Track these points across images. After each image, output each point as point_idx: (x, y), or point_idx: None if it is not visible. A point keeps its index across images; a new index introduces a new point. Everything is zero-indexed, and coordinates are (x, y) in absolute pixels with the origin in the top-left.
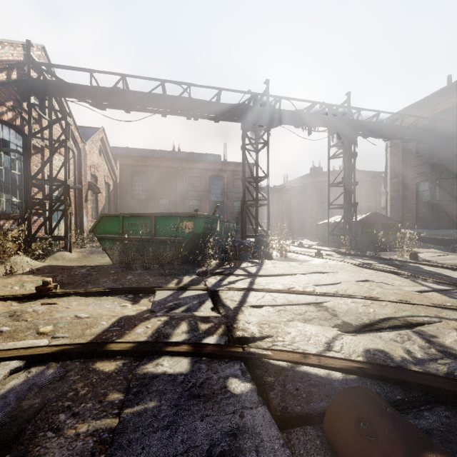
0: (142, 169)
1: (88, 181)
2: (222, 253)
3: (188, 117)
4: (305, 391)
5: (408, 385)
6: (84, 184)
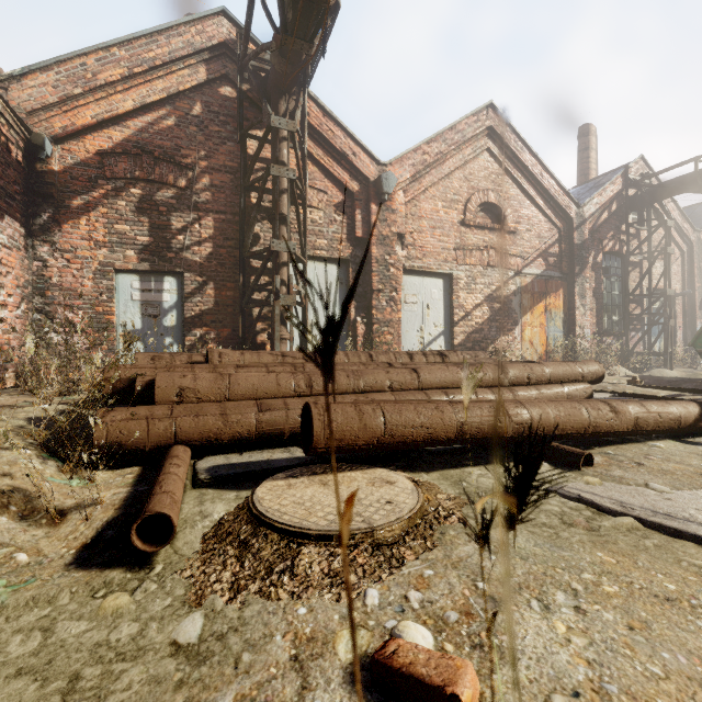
0: None
1: None
2: None
3: None
4: None
5: None
6: (698, 286)
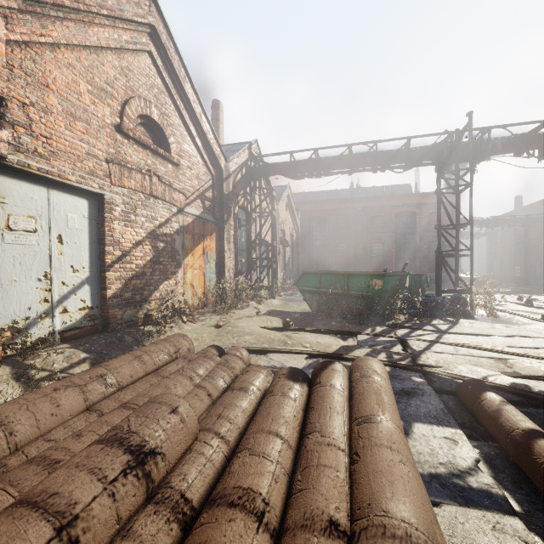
0: (319, 214)
1: (280, 237)
2: (411, 309)
3: (373, 171)
4: (454, 386)
5: (528, 398)
6: (278, 240)
